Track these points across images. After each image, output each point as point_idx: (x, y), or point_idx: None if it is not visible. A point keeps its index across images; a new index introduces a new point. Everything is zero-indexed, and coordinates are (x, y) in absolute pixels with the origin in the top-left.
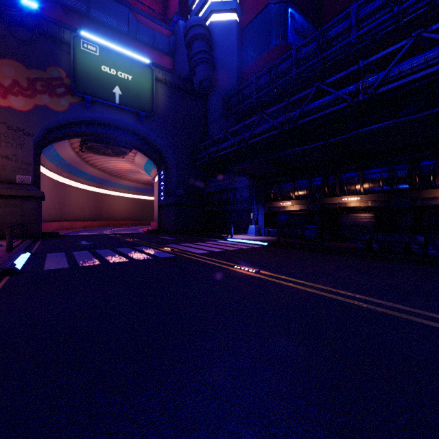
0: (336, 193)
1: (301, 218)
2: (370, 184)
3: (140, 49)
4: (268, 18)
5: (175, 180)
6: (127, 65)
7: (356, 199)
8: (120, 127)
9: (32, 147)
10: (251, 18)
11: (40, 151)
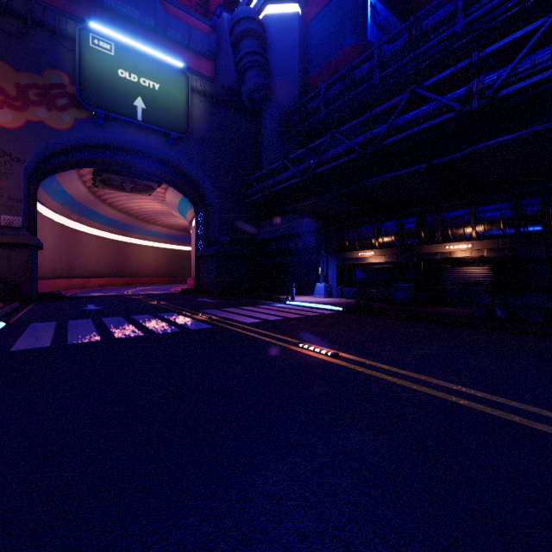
0: (436, 238)
1: (387, 273)
2: (485, 225)
3: (171, 50)
4: (341, 9)
5: (217, 223)
6: (153, 69)
7: (466, 247)
8: (144, 153)
9: (23, 177)
10: (318, 10)
11: (37, 185)
